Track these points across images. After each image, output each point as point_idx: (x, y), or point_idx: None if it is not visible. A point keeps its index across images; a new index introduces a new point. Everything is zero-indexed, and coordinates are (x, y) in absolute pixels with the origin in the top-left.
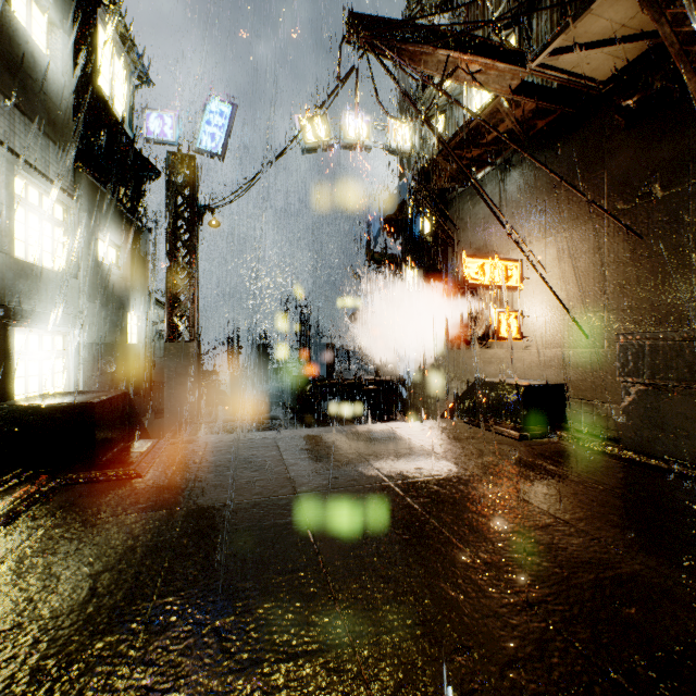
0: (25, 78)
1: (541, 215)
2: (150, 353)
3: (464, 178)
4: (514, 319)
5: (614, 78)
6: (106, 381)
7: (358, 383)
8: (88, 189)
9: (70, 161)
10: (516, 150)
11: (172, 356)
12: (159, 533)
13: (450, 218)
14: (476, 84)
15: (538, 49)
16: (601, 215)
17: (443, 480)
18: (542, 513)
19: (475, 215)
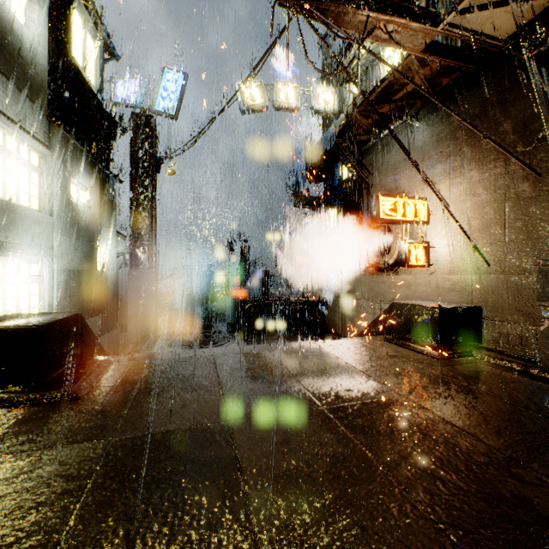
0: (3, 43)
1: (445, 160)
2: (117, 279)
3: (377, 131)
4: (422, 249)
5: (515, 36)
6: (77, 301)
7: (287, 303)
8: (61, 141)
9: (45, 116)
10: (422, 105)
11: (134, 280)
12: (76, 474)
13: (365, 165)
14: (393, 42)
15: (448, 9)
16: (502, 158)
17: (375, 404)
18: (489, 450)
19: (387, 162)
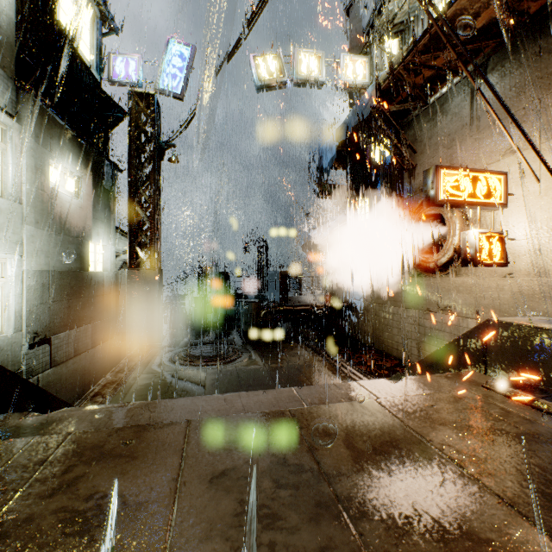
0: None
1: (532, 118)
2: (117, 281)
3: (425, 96)
4: (498, 241)
5: None
6: (60, 308)
7: (310, 309)
8: (35, 113)
9: (11, 80)
10: (494, 50)
11: (134, 283)
12: None
13: (407, 140)
14: None
15: None
16: None
17: None
18: None
19: (437, 134)
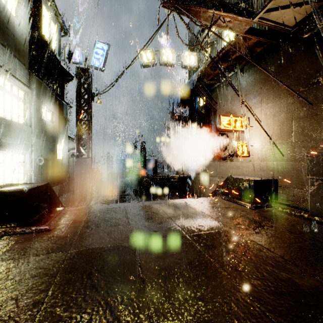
0: (3, 27)
1: (258, 95)
2: (68, 164)
3: (220, 78)
4: (245, 146)
5: (298, 25)
6: (45, 177)
7: (168, 178)
8: (36, 83)
9: (27, 69)
10: (246, 63)
11: (78, 165)
12: (51, 269)
13: (213, 98)
14: (228, 27)
15: (259, 9)
16: (290, 94)
17: (215, 233)
18: (275, 256)
19: (225, 96)
